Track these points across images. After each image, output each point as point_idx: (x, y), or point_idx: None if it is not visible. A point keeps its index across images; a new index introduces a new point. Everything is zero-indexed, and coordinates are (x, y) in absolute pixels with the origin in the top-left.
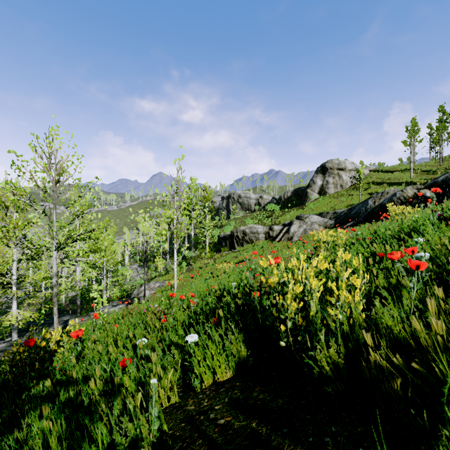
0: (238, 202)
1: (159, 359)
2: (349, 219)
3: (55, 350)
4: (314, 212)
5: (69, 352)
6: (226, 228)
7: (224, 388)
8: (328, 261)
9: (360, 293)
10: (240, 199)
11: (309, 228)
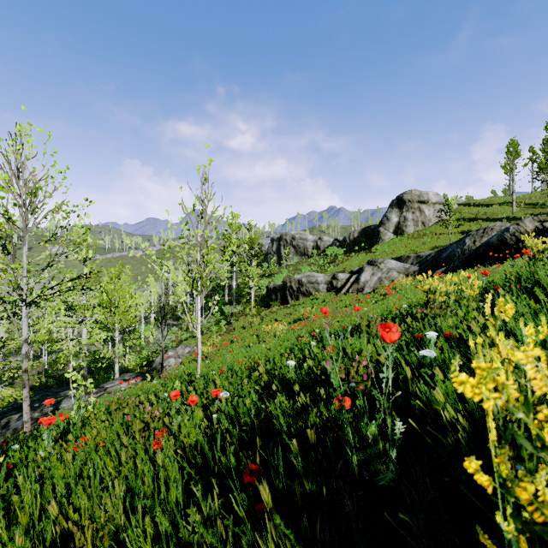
0: (292, 244)
1: None
2: (439, 263)
3: None
4: (389, 256)
5: None
6: (277, 277)
7: None
8: None
9: None
10: (293, 241)
11: (385, 276)
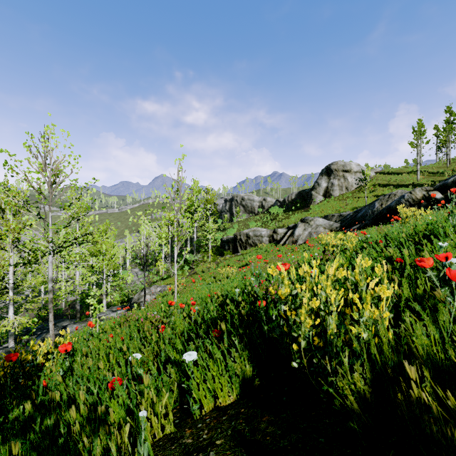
0: (241, 204)
1: (153, 380)
2: (355, 221)
3: (43, 363)
4: (319, 215)
5: (59, 366)
6: (229, 231)
7: (227, 415)
8: (344, 269)
9: (386, 307)
10: (243, 201)
11: (314, 231)
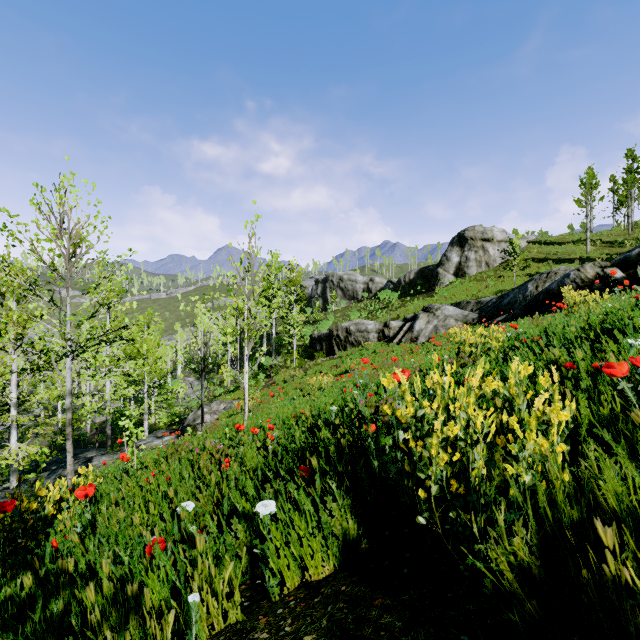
0: (339, 287)
1: (212, 542)
2: (499, 311)
3: (54, 514)
4: (448, 302)
5: (76, 519)
6: (322, 324)
7: (320, 596)
8: (493, 378)
9: (558, 436)
10: (341, 283)
11: (441, 324)
